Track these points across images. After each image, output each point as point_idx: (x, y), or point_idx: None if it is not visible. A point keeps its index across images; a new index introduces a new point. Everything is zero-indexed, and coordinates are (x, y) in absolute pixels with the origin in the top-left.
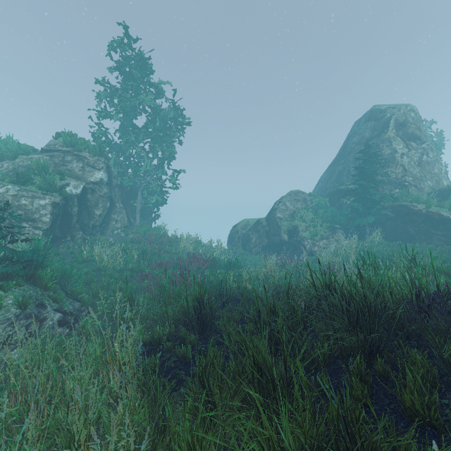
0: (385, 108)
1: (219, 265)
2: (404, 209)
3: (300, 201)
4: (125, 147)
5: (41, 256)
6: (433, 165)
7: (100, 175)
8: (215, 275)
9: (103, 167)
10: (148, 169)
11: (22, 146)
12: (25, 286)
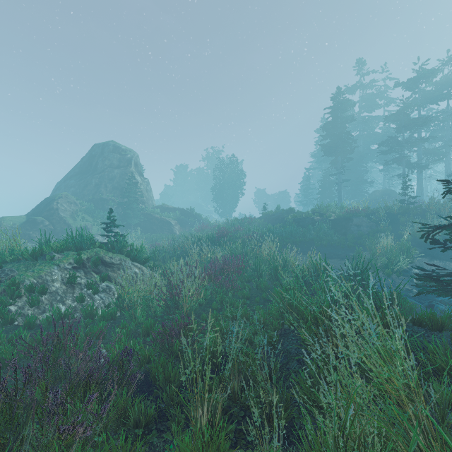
0: (124, 148)
1: None
2: (150, 216)
3: (73, 203)
4: None
5: None
6: (150, 192)
7: None
8: None
9: None
10: None
11: None
12: None
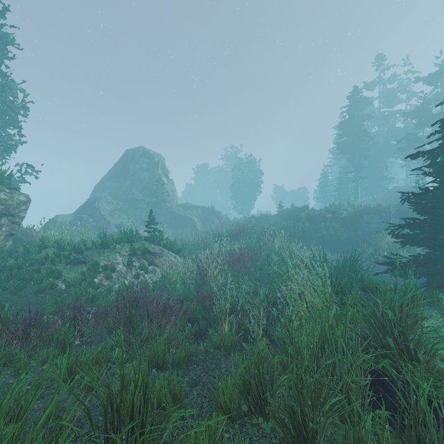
0: (152, 153)
1: None
2: (175, 214)
3: (110, 203)
4: None
5: None
6: (175, 192)
7: None
8: None
9: None
10: None
11: None
12: None
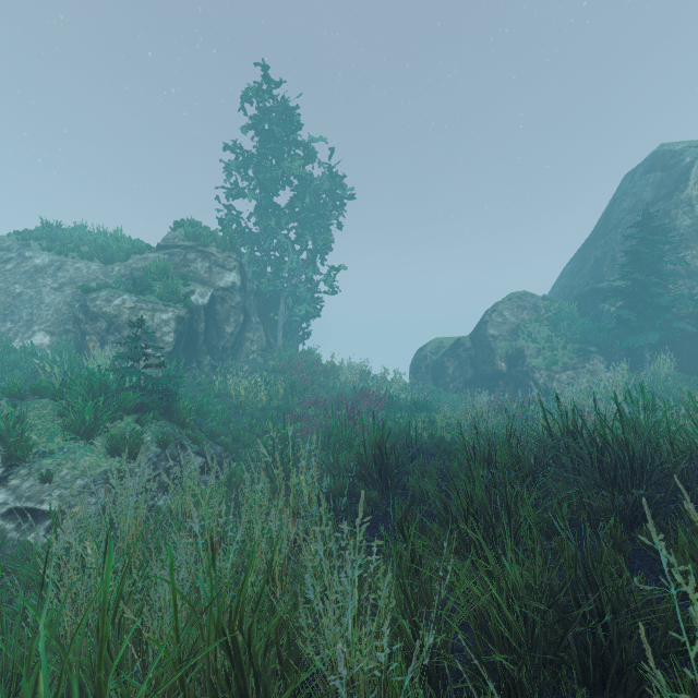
0: (681, 148)
1: (399, 406)
2: None
3: (527, 308)
4: (263, 237)
5: (175, 385)
6: None
7: (232, 277)
8: (394, 420)
9: (235, 266)
10: (294, 267)
11: (136, 242)
12: (162, 421)
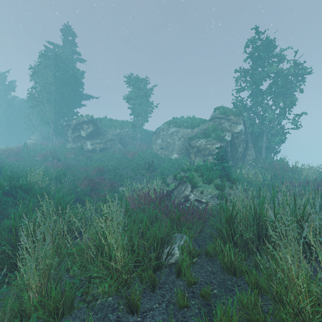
0: None
1: None
2: None
3: None
4: (254, 106)
5: (229, 170)
6: None
7: (240, 127)
8: None
9: (241, 122)
10: (271, 118)
11: (202, 119)
12: (227, 182)
